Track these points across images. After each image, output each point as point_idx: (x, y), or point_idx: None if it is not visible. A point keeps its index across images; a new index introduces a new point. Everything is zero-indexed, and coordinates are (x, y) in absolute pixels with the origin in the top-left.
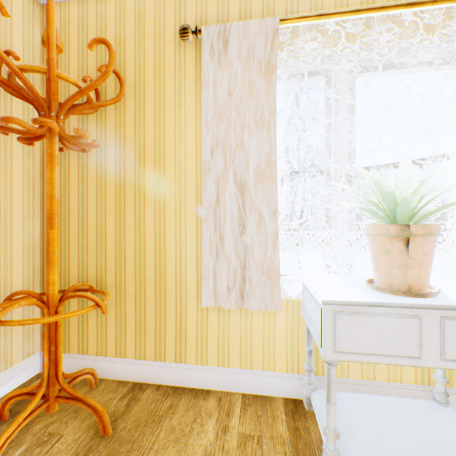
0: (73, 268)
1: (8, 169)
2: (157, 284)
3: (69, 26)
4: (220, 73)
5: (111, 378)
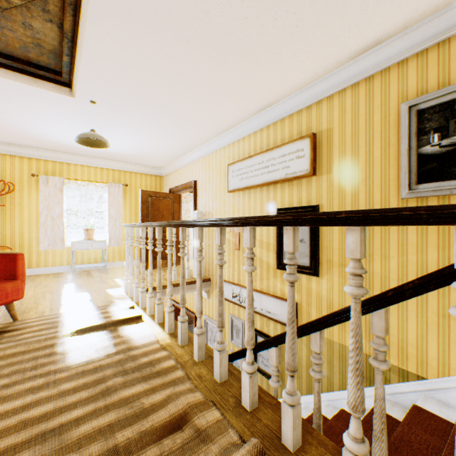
0: None
1: None
2: (21, 246)
3: None
4: (47, 189)
5: None
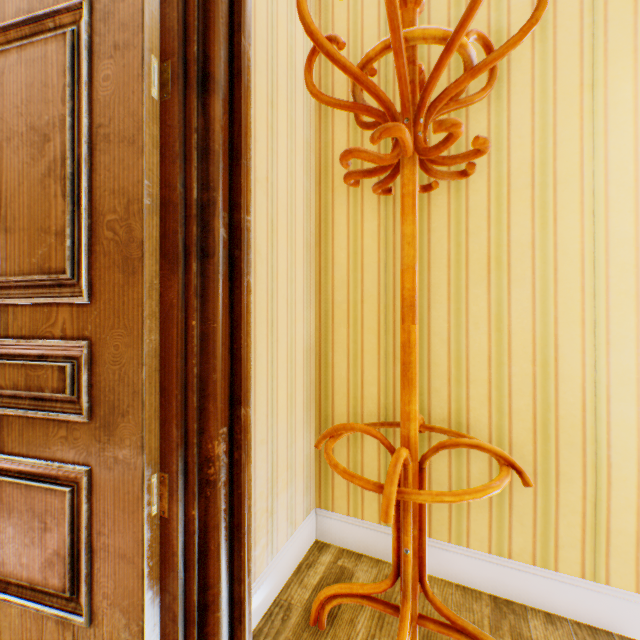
0: (367, 385)
1: (292, 232)
2: (537, 425)
3: (361, 1)
4: None
5: (440, 577)
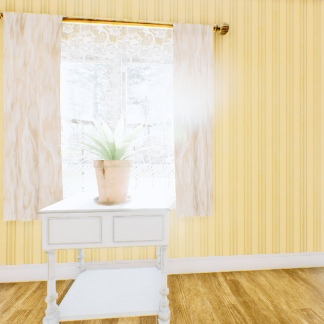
0: None
1: None
2: None
3: None
4: (18, 48)
5: None
